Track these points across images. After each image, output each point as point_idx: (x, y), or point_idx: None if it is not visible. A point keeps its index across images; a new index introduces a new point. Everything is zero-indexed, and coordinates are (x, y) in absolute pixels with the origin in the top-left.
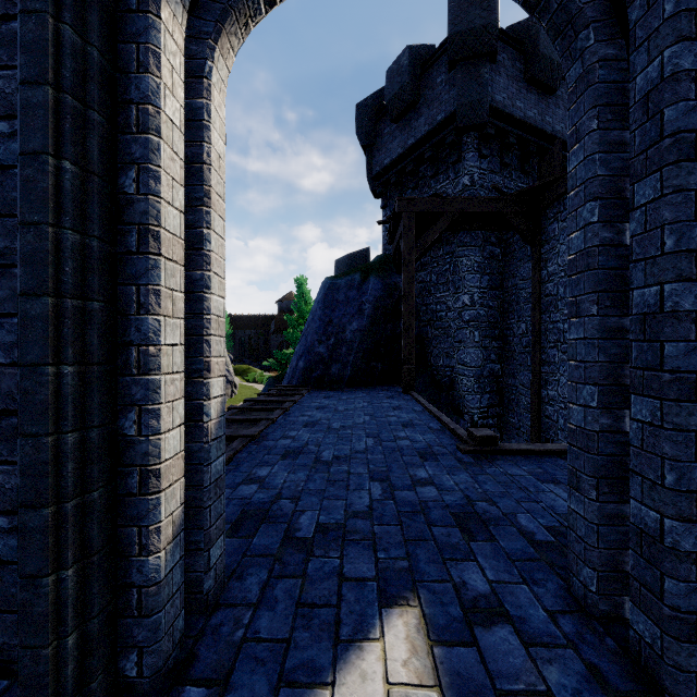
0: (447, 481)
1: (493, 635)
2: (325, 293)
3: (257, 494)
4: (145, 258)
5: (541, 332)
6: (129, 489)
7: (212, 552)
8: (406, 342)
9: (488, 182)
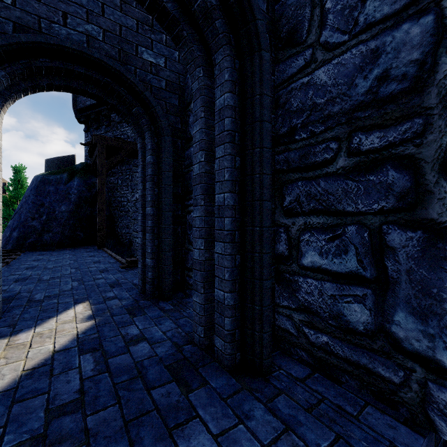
0: (110, 277)
1: (111, 301)
2: (37, 184)
3: (4, 294)
4: None
5: None
6: None
7: None
8: (100, 219)
9: None
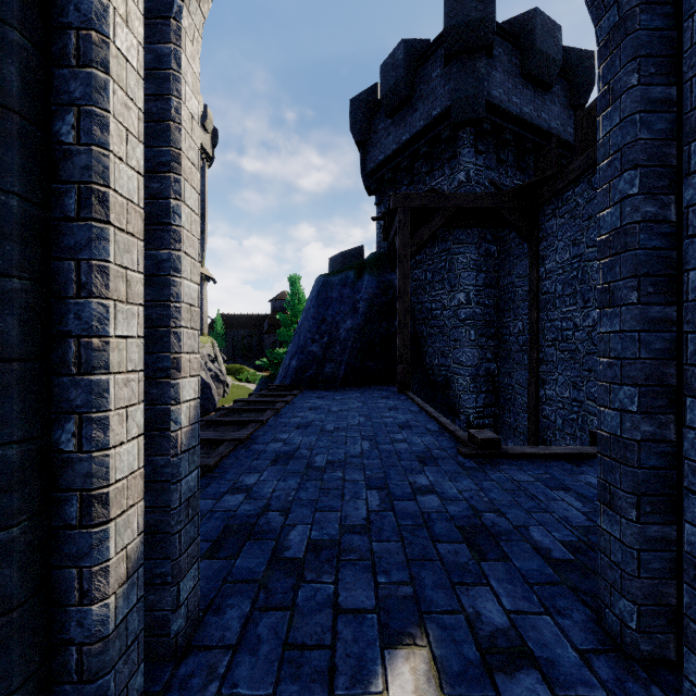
0: (449, 489)
1: (518, 685)
2: (318, 291)
3: (243, 506)
4: (87, 226)
5: (539, 331)
6: (66, 520)
7: (183, 586)
8: (402, 341)
9: (484, 178)
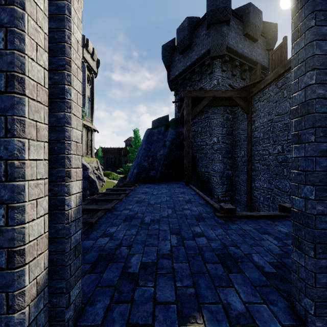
0: (211, 234)
1: None
2: (147, 136)
3: (108, 244)
4: (11, 96)
5: (252, 155)
6: None
7: (72, 293)
8: (187, 160)
9: (225, 83)
